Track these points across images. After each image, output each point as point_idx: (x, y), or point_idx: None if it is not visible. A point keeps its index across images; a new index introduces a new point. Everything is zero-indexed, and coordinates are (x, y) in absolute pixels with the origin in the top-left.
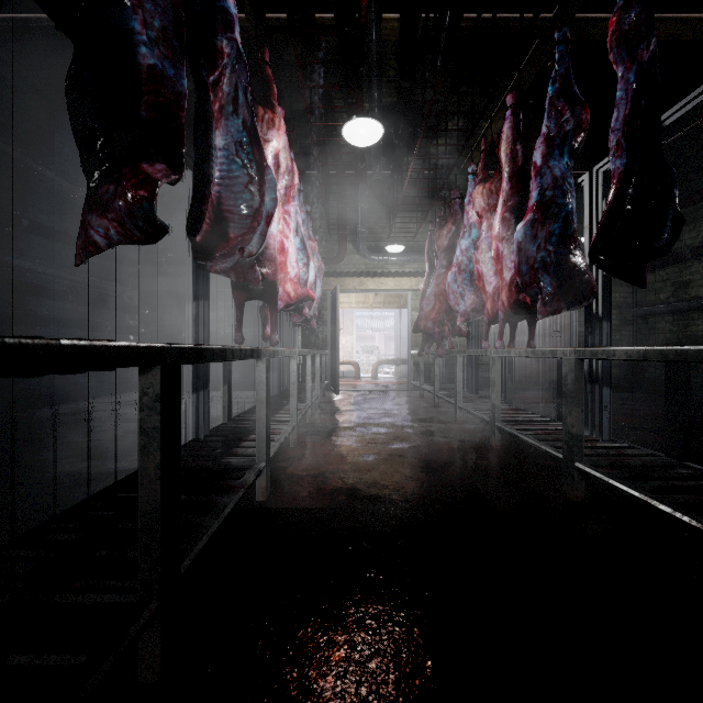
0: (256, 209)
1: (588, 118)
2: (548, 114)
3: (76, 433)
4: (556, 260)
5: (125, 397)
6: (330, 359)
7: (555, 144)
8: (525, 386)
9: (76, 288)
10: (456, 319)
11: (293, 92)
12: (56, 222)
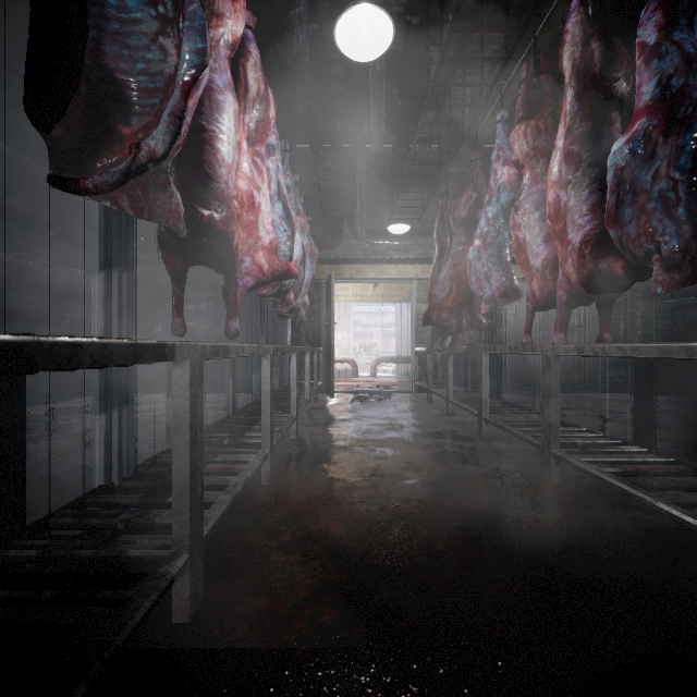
0: (170, 84)
1: None
2: None
3: None
4: (688, 197)
5: (87, 401)
6: (324, 357)
7: (680, 9)
8: None
9: (21, 273)
10: (475, 309)
11: (278, 37)
12: None
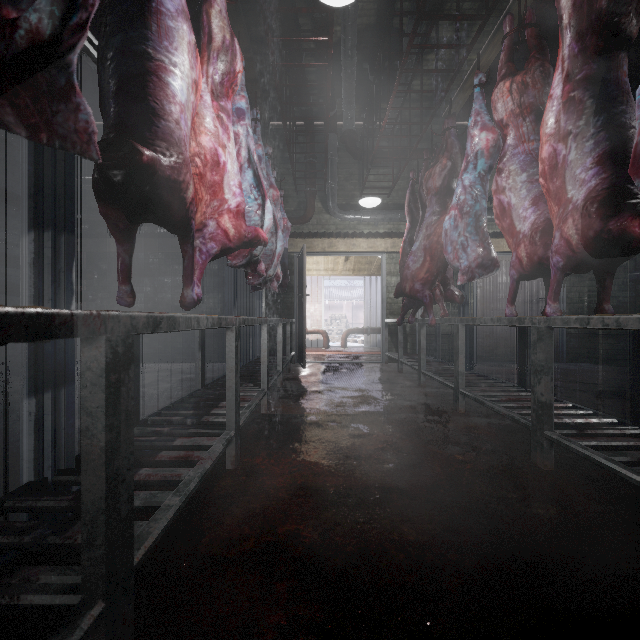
0: None
1: None
2: None
3: None
4: None
5: None
6: (296, 328)
7: None
8: (510, 357)
9: None
10: (448, 280)
11: (251, 9)
12: None
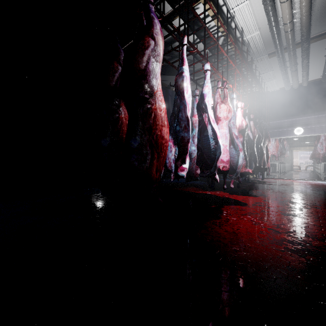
0: (284, 152)
1: None
2: None
3: None
4: None
5: None
6: (290, 164)
7: None
8: None
9: None
10: None
11: None
12: None
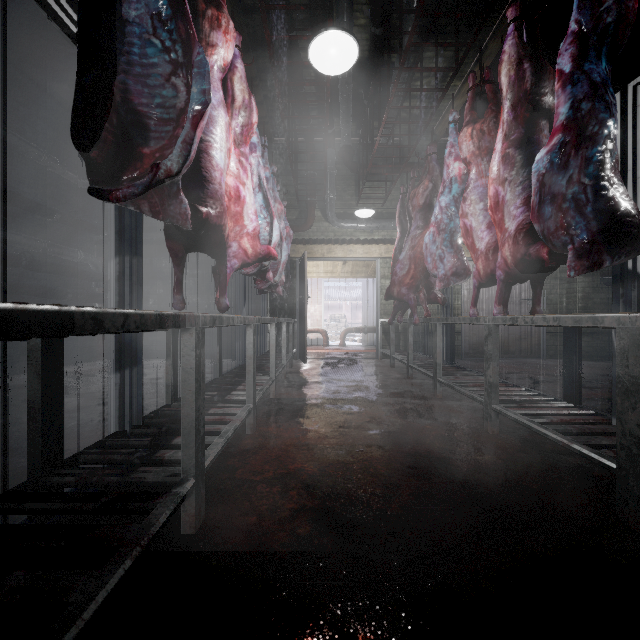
0: (180, 110)
1: (636, 6)
2: (580, 4)
3: (5, 412)
4: (595, 196)
5: (88, 366)
6: (298, 327)
7: (590, 42)
8: None
9: (30, 253)
10: (431, 284)
11: (258, 45)
12: (9, 183)
